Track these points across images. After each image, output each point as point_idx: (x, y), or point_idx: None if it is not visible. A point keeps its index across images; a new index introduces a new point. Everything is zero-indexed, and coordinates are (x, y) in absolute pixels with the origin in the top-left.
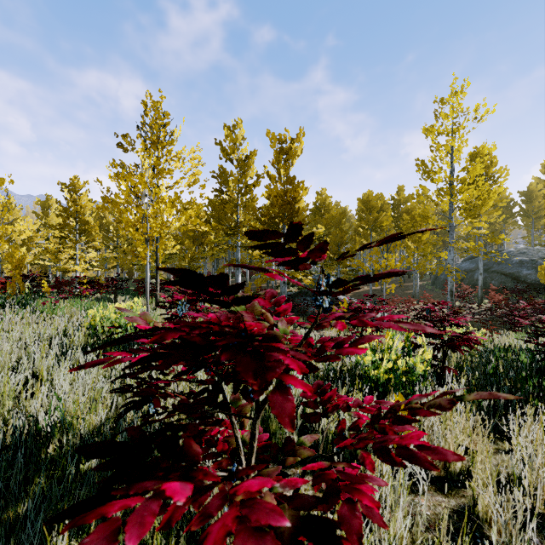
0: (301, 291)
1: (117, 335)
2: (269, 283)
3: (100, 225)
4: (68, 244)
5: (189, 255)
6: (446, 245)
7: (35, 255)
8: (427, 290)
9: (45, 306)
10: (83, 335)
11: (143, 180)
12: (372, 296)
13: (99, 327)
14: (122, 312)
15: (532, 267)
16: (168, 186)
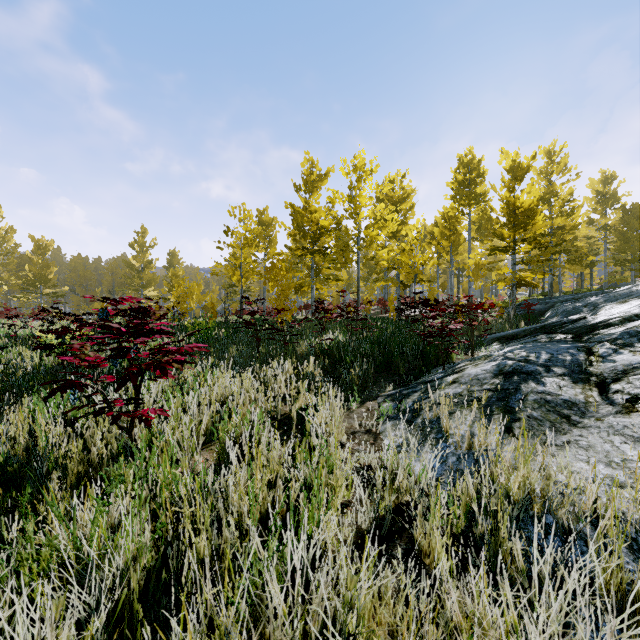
0: None
1: None
2: None
3: None
4: None
5: None
6: None
7: None
8: None
9: None
10: None
11: None
12: None
13: None
14: None
15: None
16: None
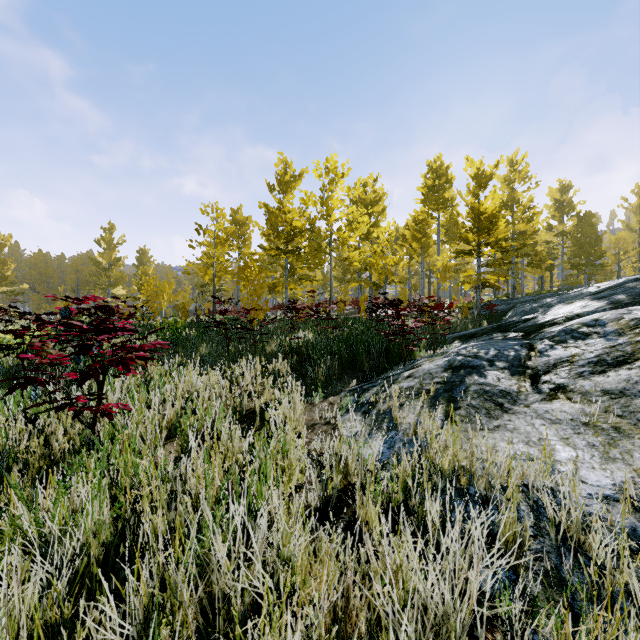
0: None
1: None
2: None
3: None
4: None
5: None
6: None
7: None
8: None
9: None
10: None
11: None
12: None
13: None
14: None
15: None
16: None
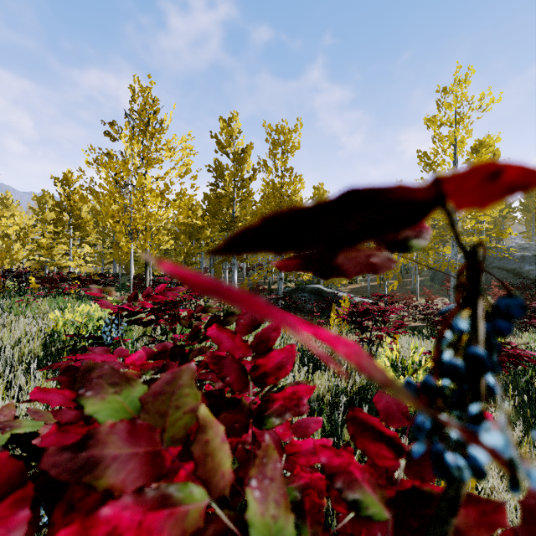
0: (299, 287)
1: (85, 343)
2: (266, 279)
3: (97, 220)
4: (62, 240)
5: (185, 250)
6: (444, 241)
7: (30, 250)
8: (426, 286)
9: (14, 306)
10: (37, 346)
11: (126, 167)
12: (383, 296)
13: (62, 333)
14: (92, 315)
15: (535, 263)
16: (157, 177)
